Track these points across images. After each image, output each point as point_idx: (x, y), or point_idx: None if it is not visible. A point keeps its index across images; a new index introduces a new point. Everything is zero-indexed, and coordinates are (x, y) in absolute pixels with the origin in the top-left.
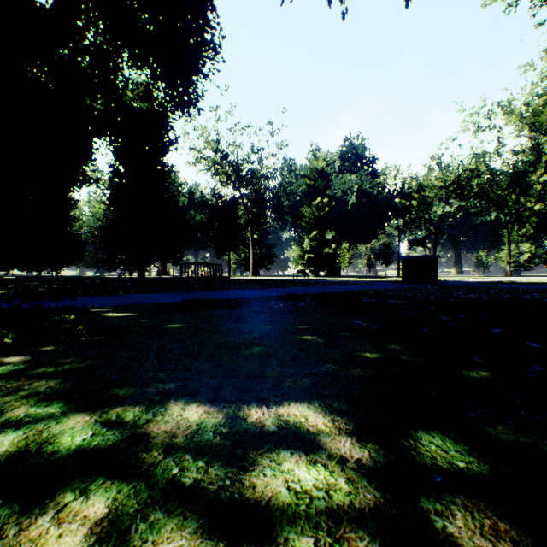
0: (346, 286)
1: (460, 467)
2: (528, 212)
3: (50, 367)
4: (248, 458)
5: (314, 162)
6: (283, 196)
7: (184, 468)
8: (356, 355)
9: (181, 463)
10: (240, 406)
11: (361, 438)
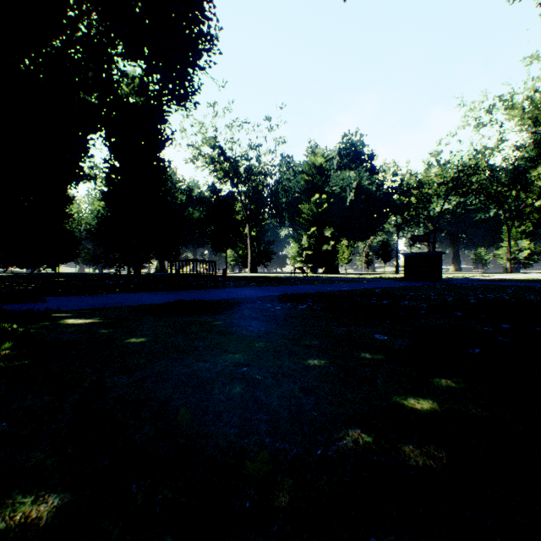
0: (347, 284)
1: None
2: (529, 208)
3: None
4: None
5: (313, 158)
6: (281, 192)
7: None
8: (395, 403)
9: None
10: None
11: None
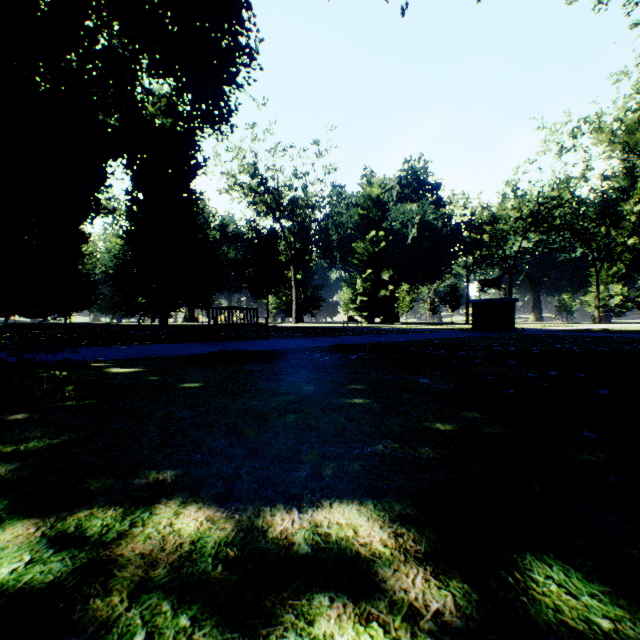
0: (406, 335)
1: (605, 631)
2: (620, 247)
3: (10, 445)
4: (261, 610)
5: (368, 189)
6: (331, 229)
7: (154, 632)
8: (424, 426)
9: (152, 621)
10: (260, 509)
11: (439, 568)
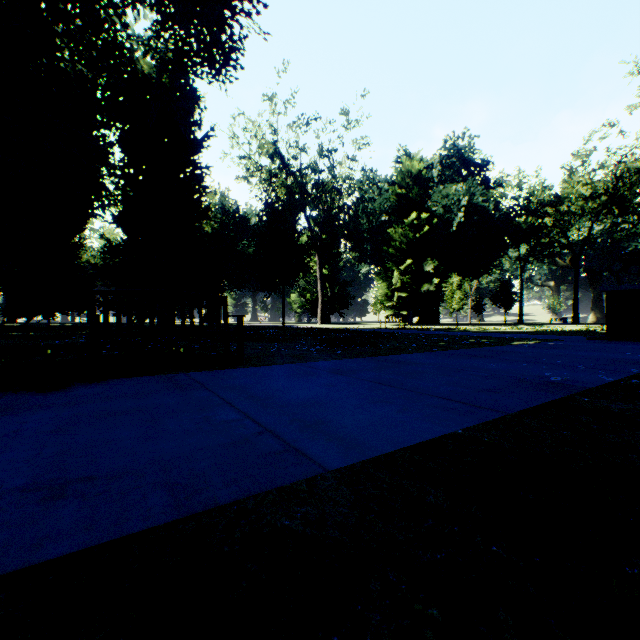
0: (531, 351)
1: None
2: None
3: None
4: None
5: (408, 163)
6: (362, 216)
7: None
8: None
9: None
10: None
11: None
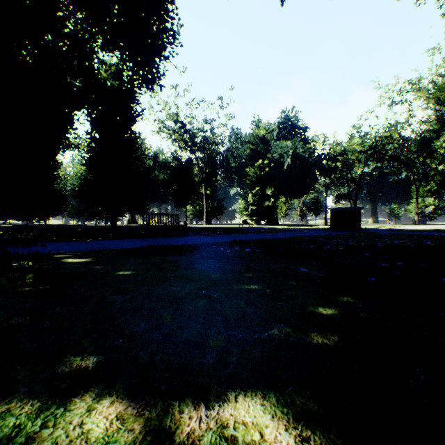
0: (284, 233)
1: None
2: (433, 172)
3: None
4: None
5: (257, 131)
6: (231, 158)
7: None
8: (309, 310)
9: None
10: (169, 403)
11: None
